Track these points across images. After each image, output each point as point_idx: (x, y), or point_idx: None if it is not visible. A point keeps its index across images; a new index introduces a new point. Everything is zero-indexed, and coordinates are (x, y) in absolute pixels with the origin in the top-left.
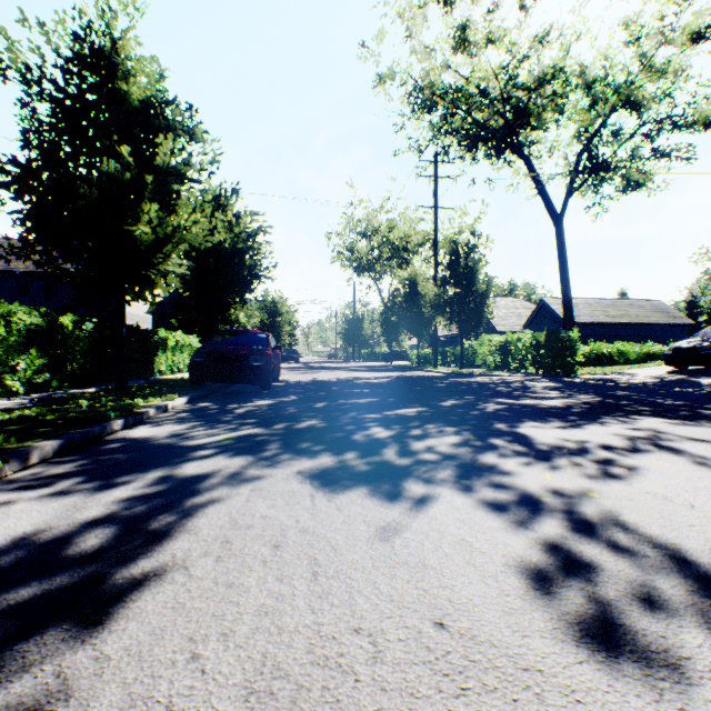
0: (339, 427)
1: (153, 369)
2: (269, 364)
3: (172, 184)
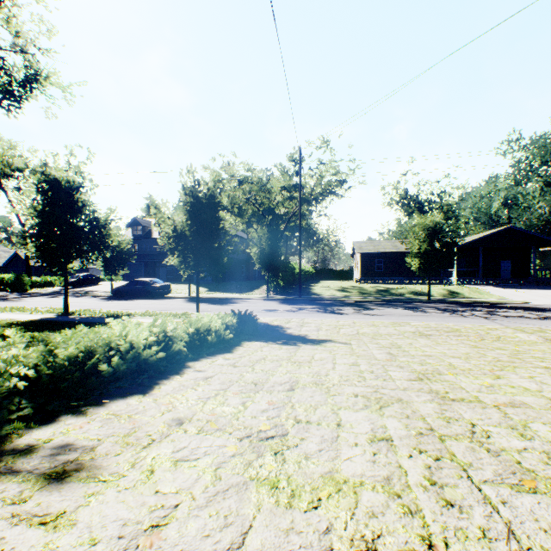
0: None
1: None
2: None
3: None
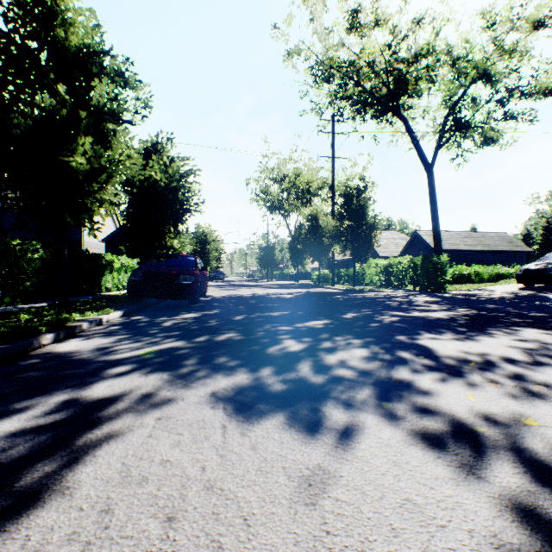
0: (255, 339)
1: (101, 286)
2: (196, 283)
3: (107, 123)
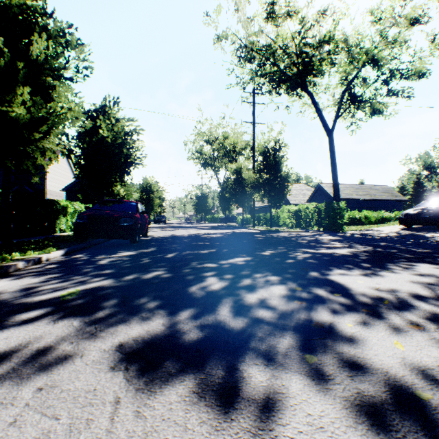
0: (180, 277)
1: (55, 228)
2: (136, 224)
3: (48, 78)
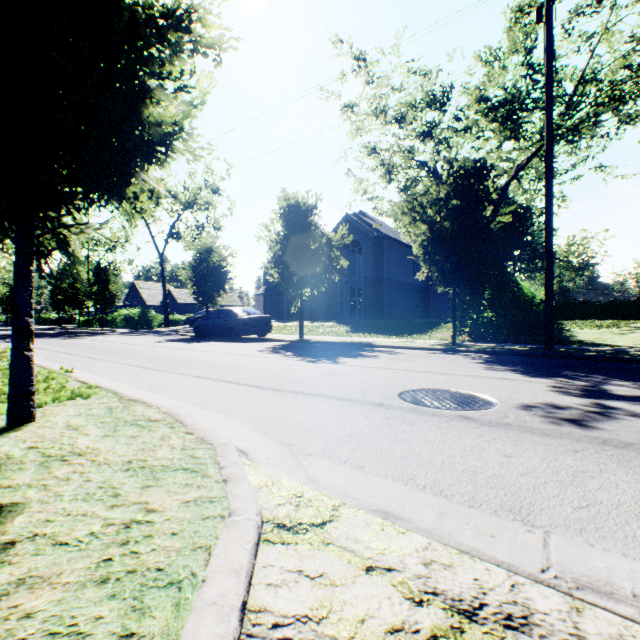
0: (37, 337)
1: None
2: None
3: None
